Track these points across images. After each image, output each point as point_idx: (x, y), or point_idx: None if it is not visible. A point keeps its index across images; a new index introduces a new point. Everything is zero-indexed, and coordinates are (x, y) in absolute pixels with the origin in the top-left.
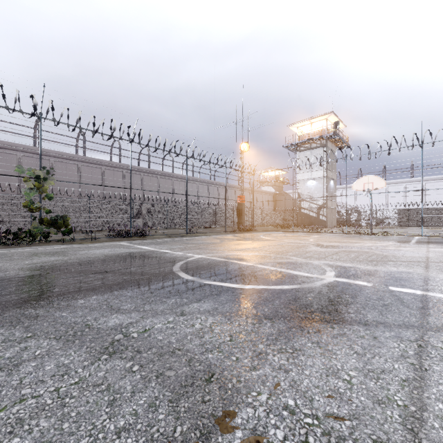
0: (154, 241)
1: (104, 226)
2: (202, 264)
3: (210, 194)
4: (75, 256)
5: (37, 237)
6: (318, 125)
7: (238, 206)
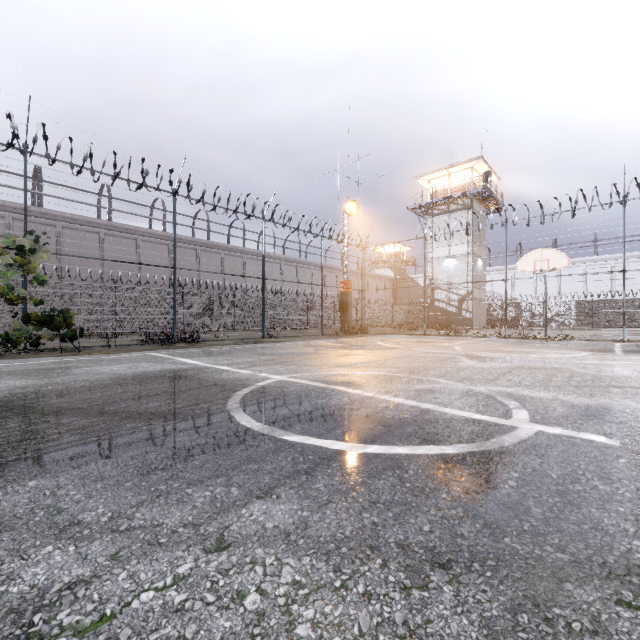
0: (208, 351)
1: (138, 327)
2: (282, 393)
3: (300, 279)
4: (63, 378)
5: (19, 344)
6: (459, 177)
7: (341, 297)
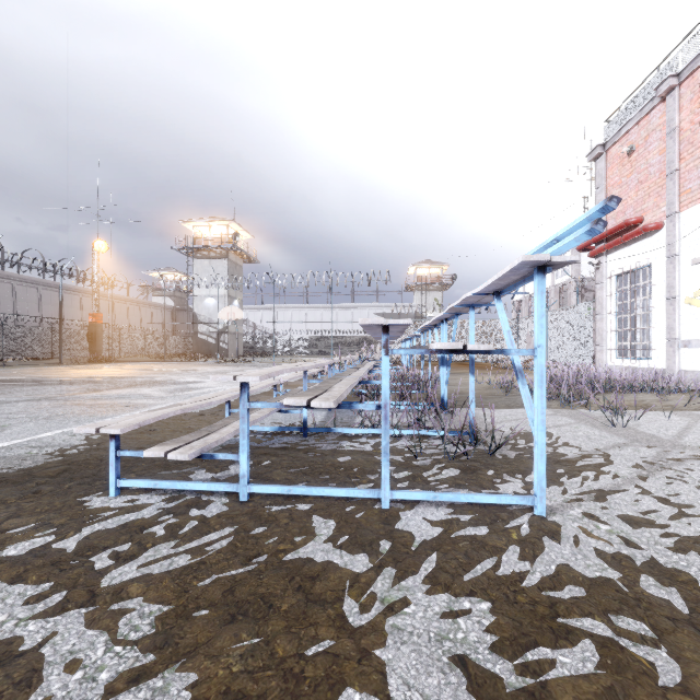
0: None
1: None
2: (0, 380)
3: (44, 303)
4: None
5: None
6: (220, 229)
7: (90, 328)
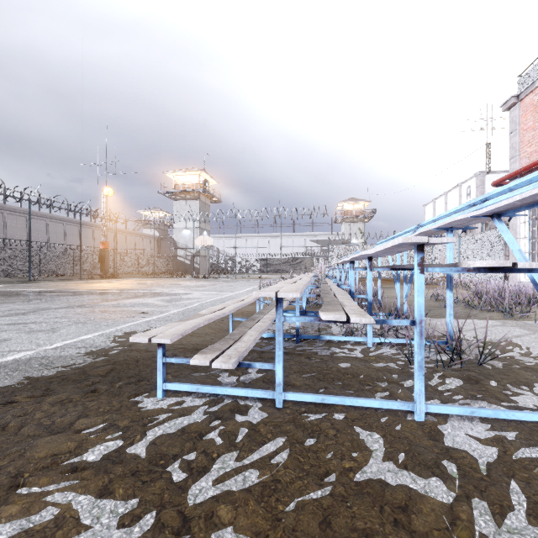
0: None
1: None
2: (42, 291)
3: (68, 234)
4: None
5: None
6: (193, 178)
7: (101, 253)
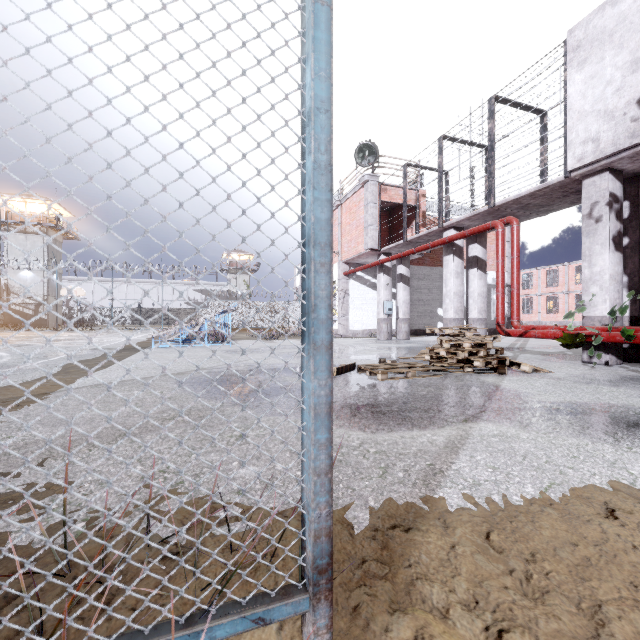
0: None
1: None
2: None
3: None
4: None
5: None
6: (37, 206)
7: None
